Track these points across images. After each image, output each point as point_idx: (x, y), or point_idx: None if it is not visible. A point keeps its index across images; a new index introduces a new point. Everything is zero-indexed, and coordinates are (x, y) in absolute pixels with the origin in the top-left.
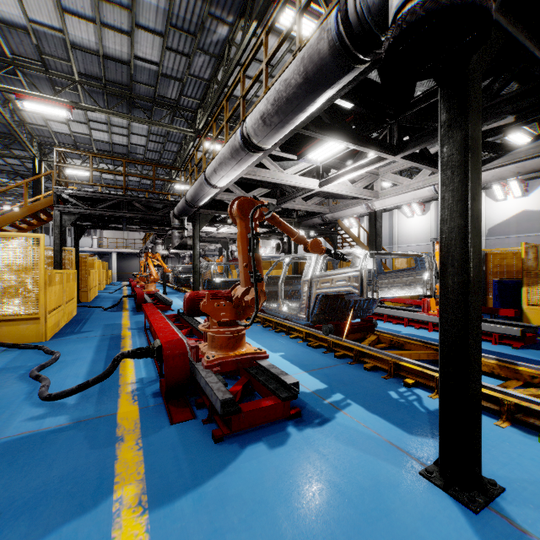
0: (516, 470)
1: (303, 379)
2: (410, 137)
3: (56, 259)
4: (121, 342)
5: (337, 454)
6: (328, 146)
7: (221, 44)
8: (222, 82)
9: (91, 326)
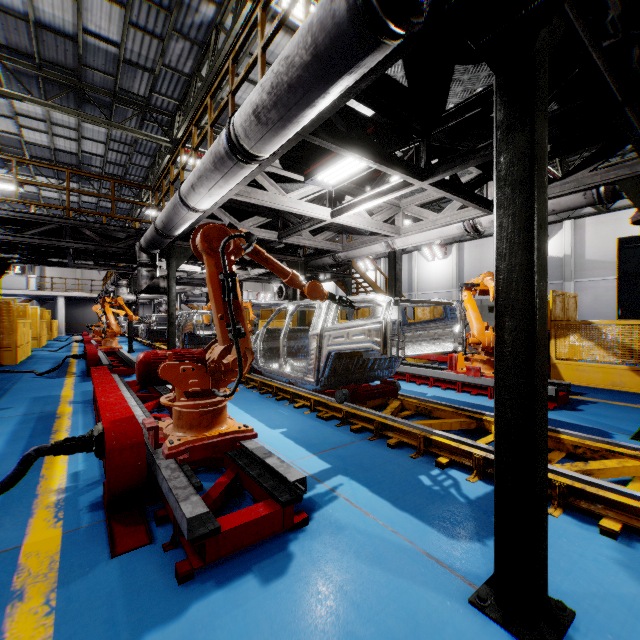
0: (583, 579)
1: (311, 465)
2: (441, 160)
3: None
4: (55, 424)
5: (358, 582)
6: (343, 165)
7: (206, 28)
8: (207, 78)
9: (12, 400)
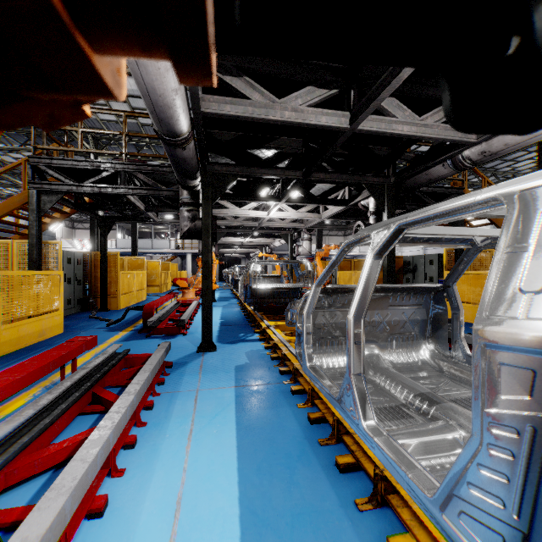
0: None
1: None
2: None
3: (31, 256)
4: None
5: None
6: None
7: None
8: None
9: None
